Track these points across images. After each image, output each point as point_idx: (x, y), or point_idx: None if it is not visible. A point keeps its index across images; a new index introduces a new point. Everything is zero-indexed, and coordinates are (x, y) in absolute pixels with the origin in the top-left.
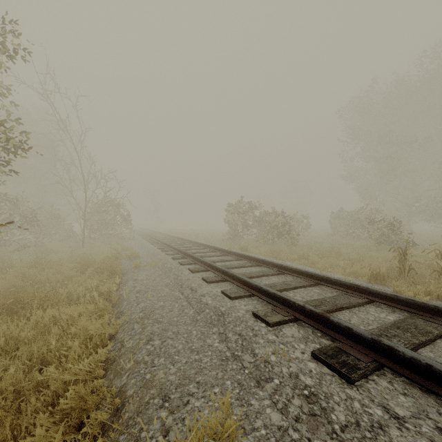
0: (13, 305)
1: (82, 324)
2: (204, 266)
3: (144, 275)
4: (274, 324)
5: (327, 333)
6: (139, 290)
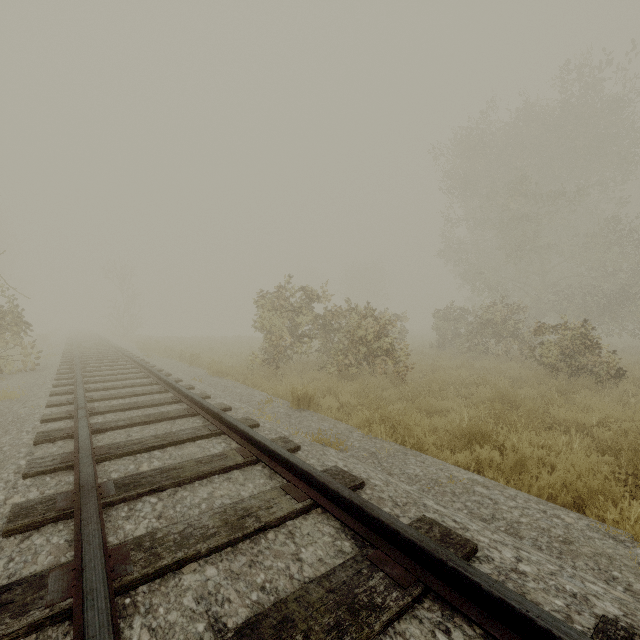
0: None
1: None
2: None
3: None
4: None
5: None
6: None
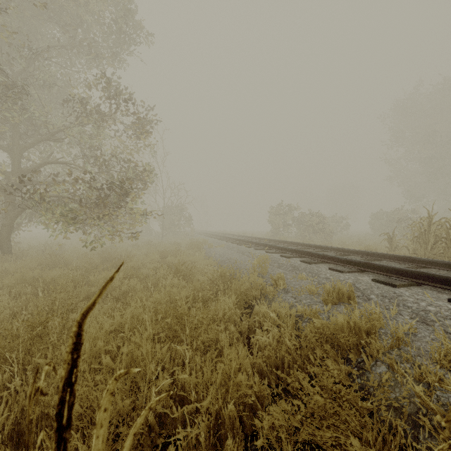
0: (162, 256)
1: (201, 260)
2: (254, 245)
3: (218, 250)
4: (288, 257)
5: (310, 258)
6: (219, 253)
